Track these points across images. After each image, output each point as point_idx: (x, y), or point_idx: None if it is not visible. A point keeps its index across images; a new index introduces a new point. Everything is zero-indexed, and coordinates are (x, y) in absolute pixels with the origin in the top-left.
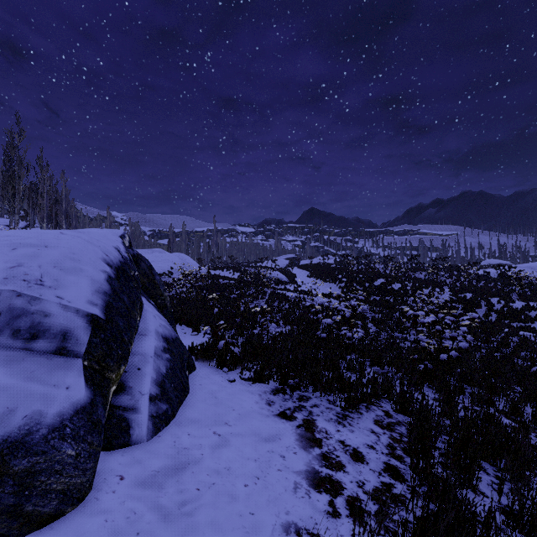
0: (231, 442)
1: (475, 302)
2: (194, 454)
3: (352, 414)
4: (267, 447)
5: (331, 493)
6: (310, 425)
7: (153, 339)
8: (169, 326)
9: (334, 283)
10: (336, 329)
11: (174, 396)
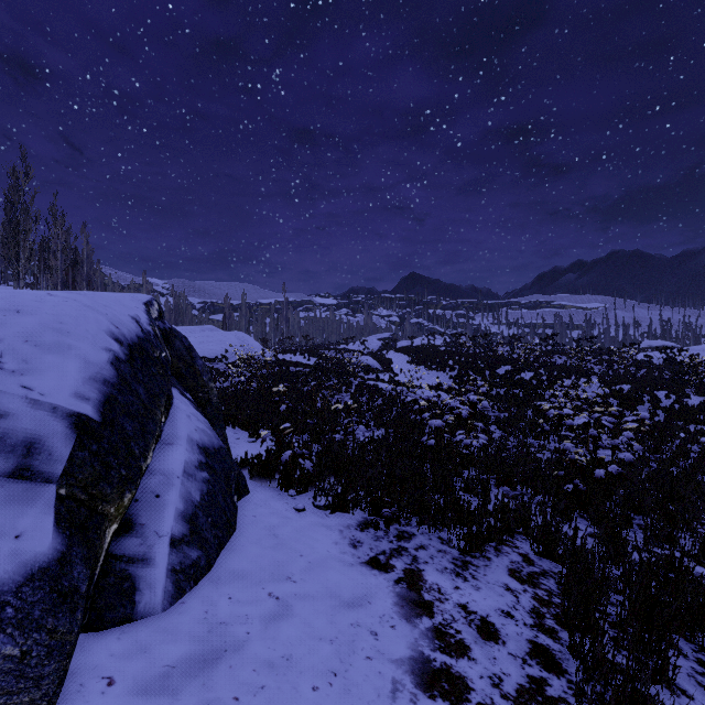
0: (294, 610)
1: (635, 397)
2: (235, 633)
3: (476, 561)
4: (350, 617)
5: (451, 700)
6: (415, 579)
7: (184, 450)
8: (210, 431)
9: (443, 371)
10: (447, 433)
11: (211, 536)
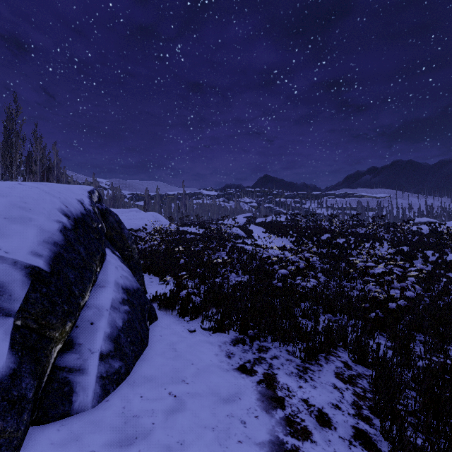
0: (187, 405)
1: (412, 254)
2: (144, 423)
3: (313, 367)
4: (226, 410)
5: None
6: (271, 381)
7: (112, 291)
8: (131, 277)
9: (286, 237)
10: (289, 278)
11: (129, 351)
